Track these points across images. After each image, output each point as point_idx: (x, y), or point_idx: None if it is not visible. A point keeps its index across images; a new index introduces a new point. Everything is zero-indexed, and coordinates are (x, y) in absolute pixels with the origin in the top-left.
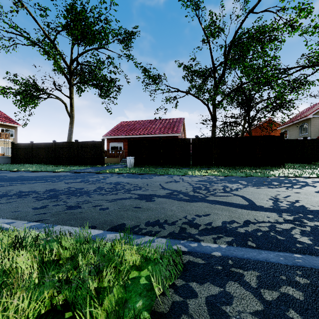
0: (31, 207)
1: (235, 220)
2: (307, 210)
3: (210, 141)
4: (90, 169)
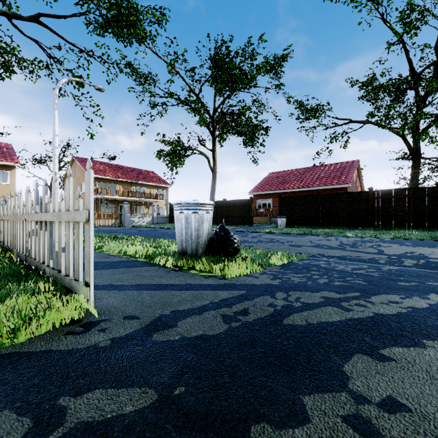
0: None
1: (350, 255)
2: (422, 257)
3: (391, 194)
4: (241, 229)
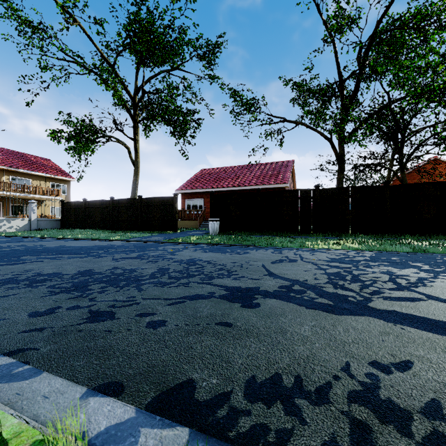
0: (29, 311)
1: None
2: None
3: (339, 193)
4: (157, 237)
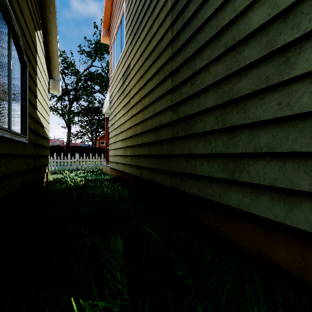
0: None
1: None
2: None
3: (51, 147)
4: None
